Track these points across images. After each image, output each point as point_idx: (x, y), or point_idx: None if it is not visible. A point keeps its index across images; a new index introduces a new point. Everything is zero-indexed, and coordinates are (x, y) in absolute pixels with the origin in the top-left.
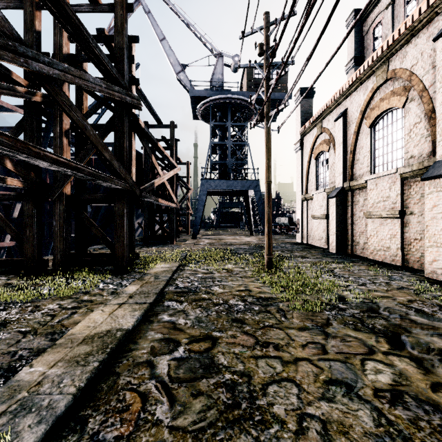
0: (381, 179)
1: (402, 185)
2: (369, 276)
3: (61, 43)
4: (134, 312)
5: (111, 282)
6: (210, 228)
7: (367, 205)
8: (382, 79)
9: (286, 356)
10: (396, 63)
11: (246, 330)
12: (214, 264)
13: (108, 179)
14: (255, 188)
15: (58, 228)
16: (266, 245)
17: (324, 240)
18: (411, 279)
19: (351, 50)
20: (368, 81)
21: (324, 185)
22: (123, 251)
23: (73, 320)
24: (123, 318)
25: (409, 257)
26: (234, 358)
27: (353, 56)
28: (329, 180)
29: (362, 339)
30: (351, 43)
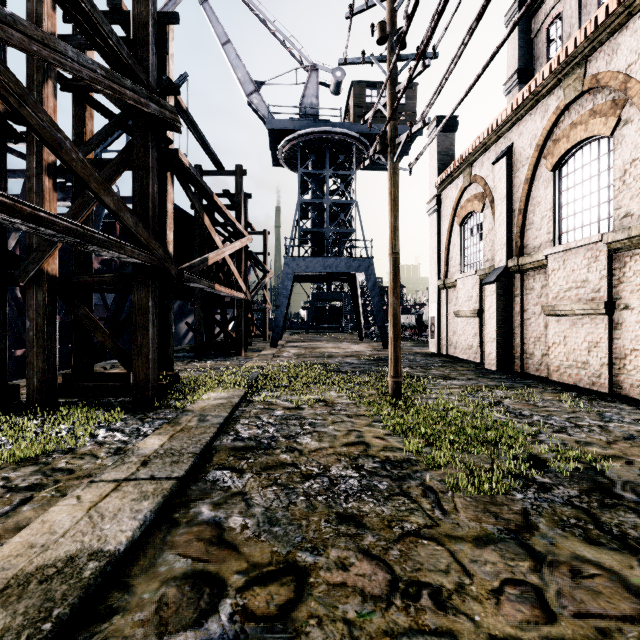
0: (573, 252)
1: (610, 261)
2: (566, 413)
3: (40, 14)
4: (141, 502)
5: (122, 427)
6: (299, 331)
7: (548, 295)
8: (575, 92)
9: (464, 630)
10: (600, 64)
11: (367, 545)
12: (304, 391)
13: (112, 244)
14: (367, 271)
15: (34, 332)
16: (390, 360)
17: (476, 350)
18: (638, 418)
19: (514, 59)
20: (549, 97)
21: (475, 264)
22: (147, 371)
23: (15, 521)
24: (115, 518)
25: (623, 380)
26: (346, 637)
27: (516, 69)
28: (483, 257)
29: (615, 570)
30: (514, 50)
